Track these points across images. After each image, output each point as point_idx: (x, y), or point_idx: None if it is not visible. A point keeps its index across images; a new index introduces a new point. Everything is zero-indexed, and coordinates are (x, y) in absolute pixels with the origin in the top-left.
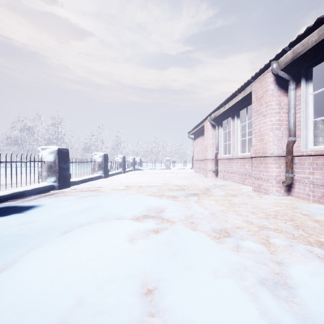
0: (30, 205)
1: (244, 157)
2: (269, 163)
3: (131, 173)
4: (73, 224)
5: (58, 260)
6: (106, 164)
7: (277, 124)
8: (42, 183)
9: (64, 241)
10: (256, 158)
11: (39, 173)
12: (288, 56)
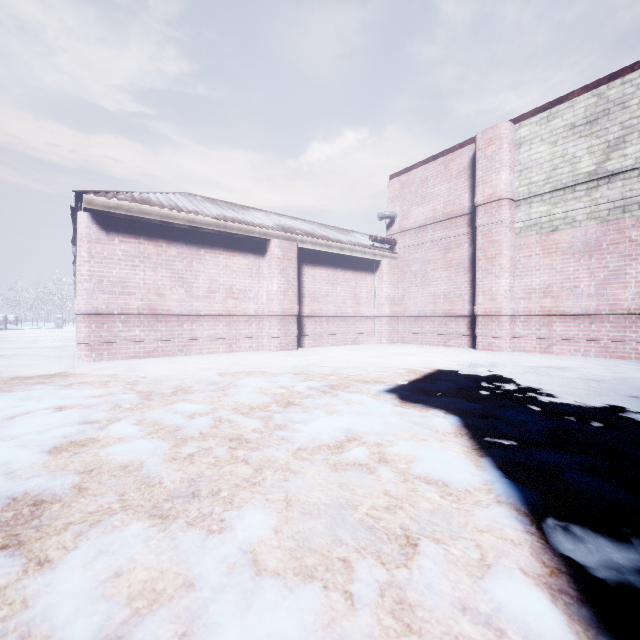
0: None
1: None
2: None
3: (3, 331)
4: None
5: None
6: None
7: None
8: None
9: None
10: None
11: None
12: None
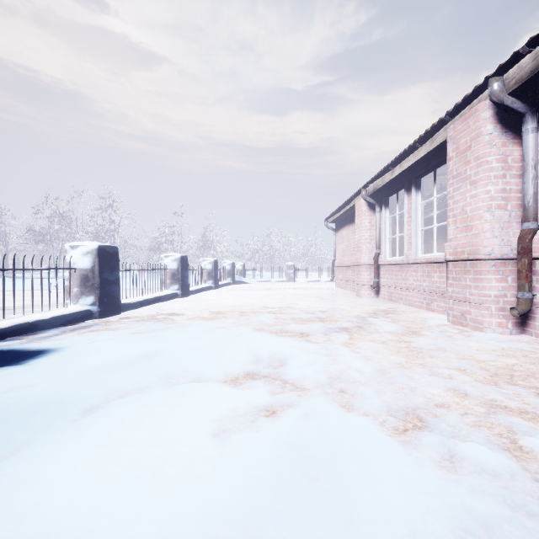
0: (40, 349)
1: (431, 260)
2: (483, 272)
3: (229, 288)
4: (107, 391)
5: (53, 488)
6: (184, 274)
7: (499, 198)
8: (72, 307)
9: (79, 436)
10: (456, 262)
11: (67, 289)
12: (524, 67)
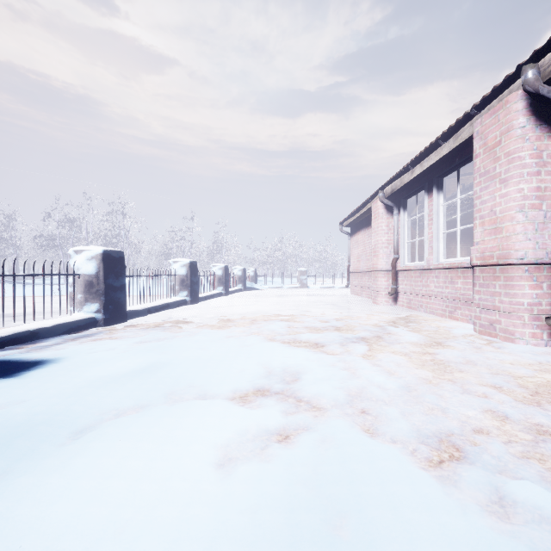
0: (38, 360)
1: (454, 265)
2: (514, 278)
3: (239, 295)
4: (103, 409)
5: (24, 535)
6: (193, 280)
7: (533, 197)
8: (76, 314)
9: (64, 465)
10: (484, 267)
11: (71, 296)
12: None
